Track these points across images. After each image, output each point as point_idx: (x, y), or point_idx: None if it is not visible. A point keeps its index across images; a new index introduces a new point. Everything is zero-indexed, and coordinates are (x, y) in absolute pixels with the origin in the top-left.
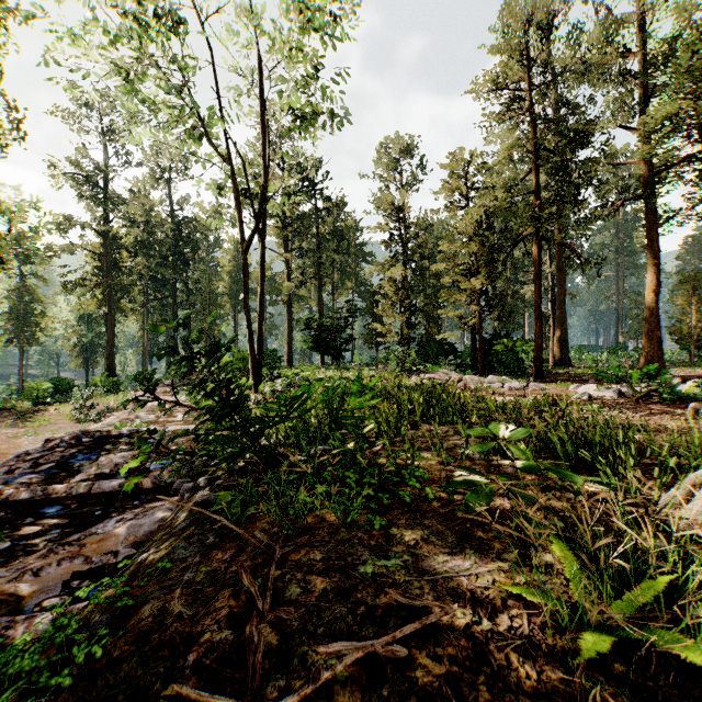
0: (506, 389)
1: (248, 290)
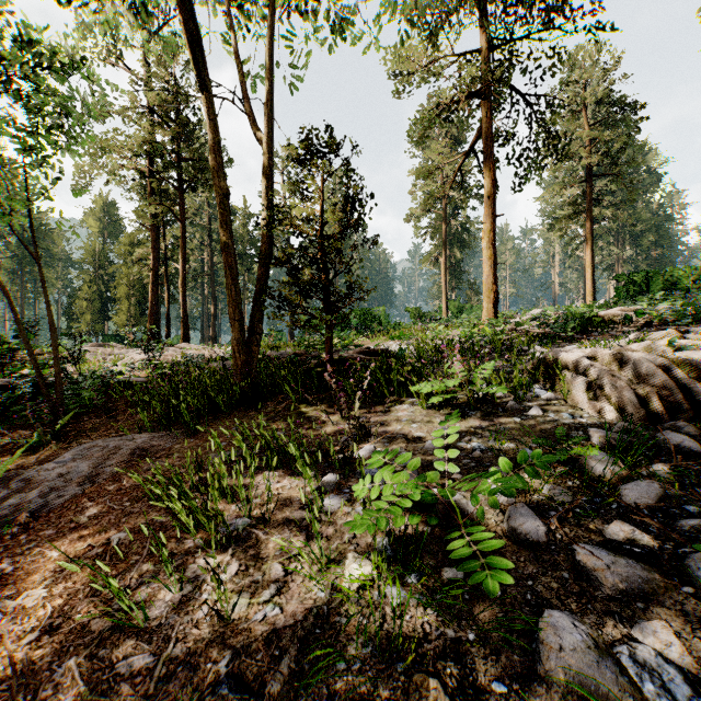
0: None
1: None
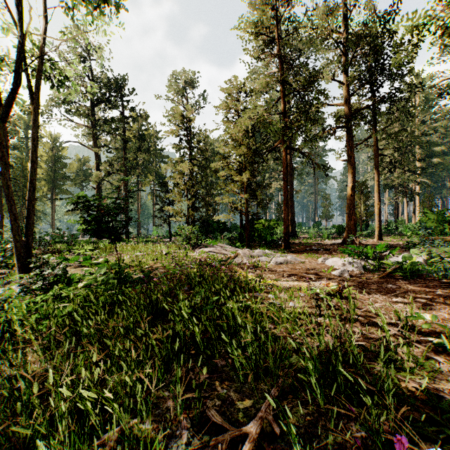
0: (273, 264)
1: (9, 163)
